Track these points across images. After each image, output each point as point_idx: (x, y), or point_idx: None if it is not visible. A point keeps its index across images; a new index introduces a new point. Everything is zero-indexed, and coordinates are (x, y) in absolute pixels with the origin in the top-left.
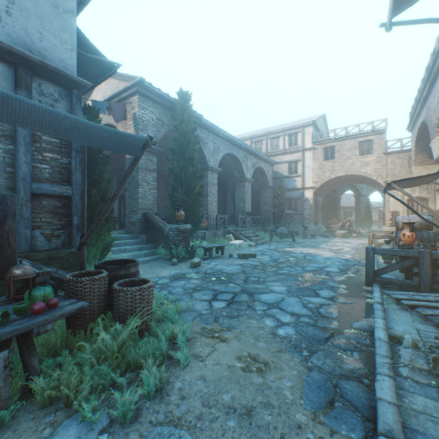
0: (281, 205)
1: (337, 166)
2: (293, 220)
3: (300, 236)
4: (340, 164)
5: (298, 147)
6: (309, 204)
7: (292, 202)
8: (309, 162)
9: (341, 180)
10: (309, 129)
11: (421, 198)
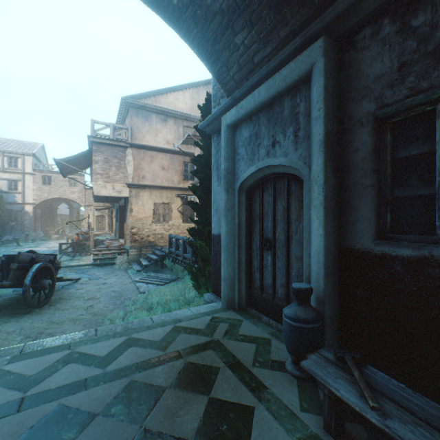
0: (3, 217)
1: (54, 190)
2: (14, 229)
3: (22, 241)
4: (56, 190)
5: (19, 170)
6: (30, 216)
7: (13, 213)
8: (30, 184)
9: (58, 199)
10: (30, 158)
11: (103, 215)
